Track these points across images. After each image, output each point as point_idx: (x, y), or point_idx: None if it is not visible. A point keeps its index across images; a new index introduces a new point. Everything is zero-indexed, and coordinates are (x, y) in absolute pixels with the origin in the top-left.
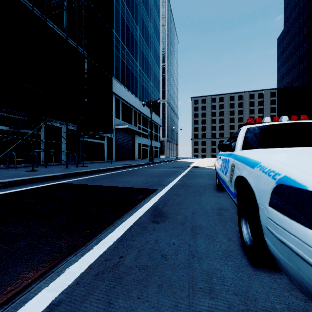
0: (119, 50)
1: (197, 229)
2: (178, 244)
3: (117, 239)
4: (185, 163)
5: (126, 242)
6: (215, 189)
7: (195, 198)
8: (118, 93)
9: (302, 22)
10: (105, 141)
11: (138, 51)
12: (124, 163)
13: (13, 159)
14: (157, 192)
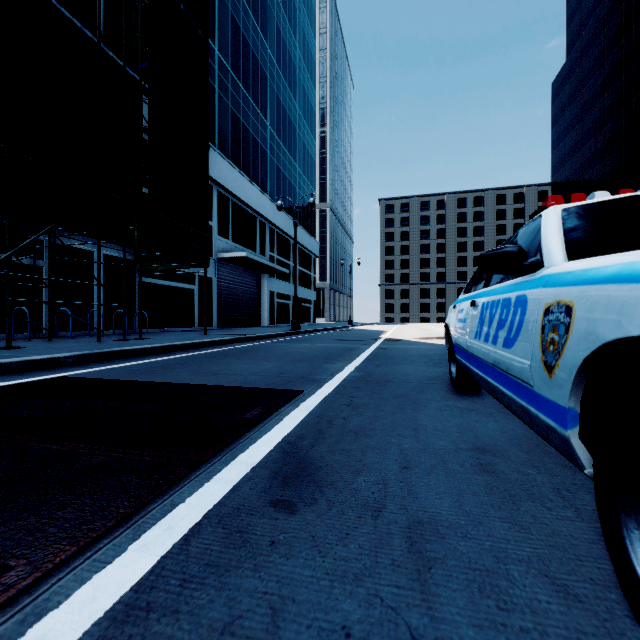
0: (226, 91)
1: (427, 539)
2: (363, 636)
3: (115, 604)
4: (368, 333)
5: (145, 623)
6: (448, 391)
7: (401, 414)
8: (224, 182)
9: (602, 48)
10: (194, 286)
11: (269, 96)
12: (235, 332)
13: None
14: (300, 398)
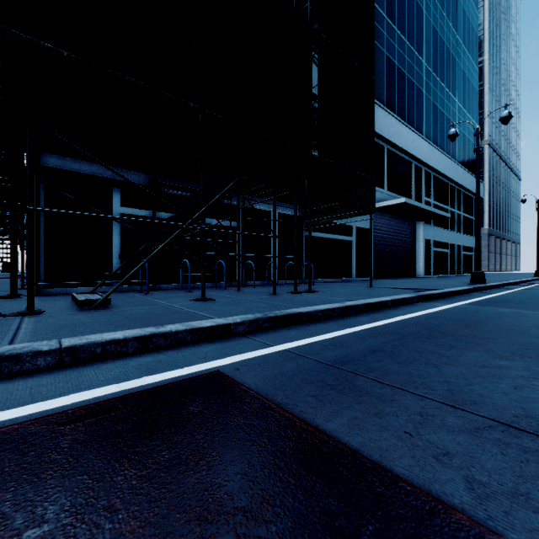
0: (381, 39)
1: None
2: None
3: None
4: None
5: None
6: None
7: None
8: (379, 131)
9: None
10: (352, 237)
11: (425, 31)
12: (400, 284)
13: (194, 273)
14: None
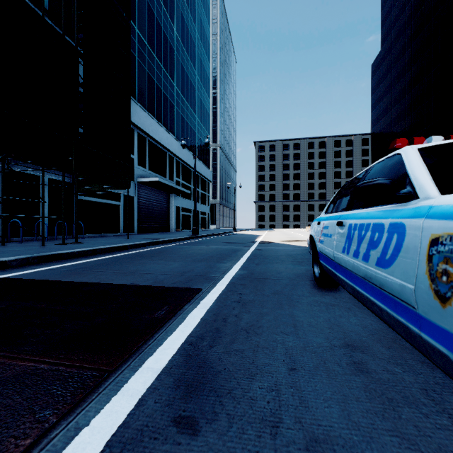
0: (144, 60)
1: None
2: None
3: None
4: (247, 237)
5: None
6: (313, 287)
7: (281, 310)
8: (142, 126)
9: (404, 42)
10: (120, 202)
11: (176, 65)
12: (150, 236)
13: None
14: (200, 296)
